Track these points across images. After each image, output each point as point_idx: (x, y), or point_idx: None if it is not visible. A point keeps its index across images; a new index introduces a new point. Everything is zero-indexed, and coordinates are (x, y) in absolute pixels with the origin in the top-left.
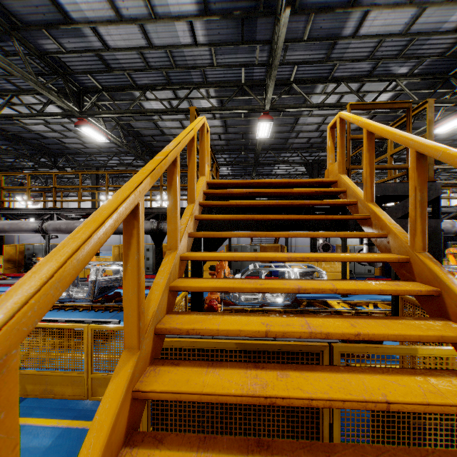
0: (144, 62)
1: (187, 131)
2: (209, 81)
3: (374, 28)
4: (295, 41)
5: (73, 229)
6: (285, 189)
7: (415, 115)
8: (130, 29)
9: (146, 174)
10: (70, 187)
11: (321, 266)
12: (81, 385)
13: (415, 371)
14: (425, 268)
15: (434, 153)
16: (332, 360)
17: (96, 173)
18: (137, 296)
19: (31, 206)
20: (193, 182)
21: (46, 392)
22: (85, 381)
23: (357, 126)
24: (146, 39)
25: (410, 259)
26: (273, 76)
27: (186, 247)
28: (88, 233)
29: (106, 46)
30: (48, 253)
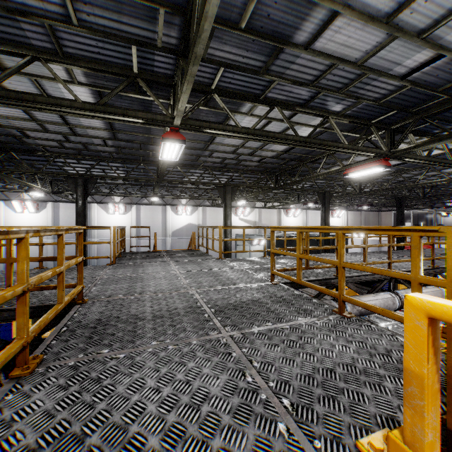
0: None
1: None
2: (69, 52)
3: (333, 43)
4: (226, 25)
5: None
6: None
7: None
8: None
9: None
10: None
11: None
12: None
13: None
14: None
15: None
16: None
17: None
18: None
19: None
20: None
21: None
22: None
23: (275, 154)
24: None
25: None
26: (191, 75)
27: None
28: None
29: None
30: None
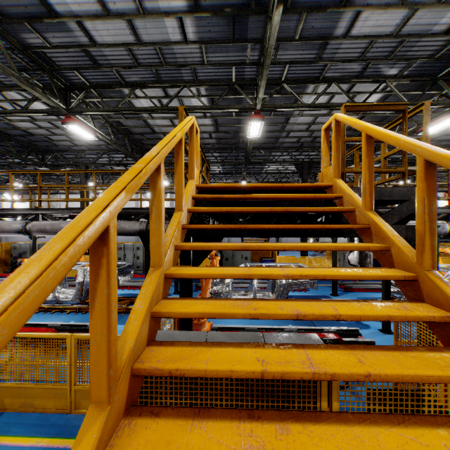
0: (133, 59)
1: (174, 133)
2: (200, 79)
3: (366, 28)
4: (286, 40)
5: (59, 230)
6: (278, 194)
7: (410, 117)
8: (117, 24)
9: (120, 188)
10: (56, 186)
11: (311, 265)
12: (64, 397)
13: (435, 420)
14: (435, 290)
15: (447, 162)
16: (330, 382)
17: (83, 172)
18: (107, 339)
19: (19, 203)
20: (181, 188)
21: (26, 405)
22: (68, 394)
23: (346, 126)
24: (135, 35)
25: (417, 277)
26: (265, 76)
27: (172, 261)
28: (26, 281)
29: (93, 41)
30: (34, 252)
